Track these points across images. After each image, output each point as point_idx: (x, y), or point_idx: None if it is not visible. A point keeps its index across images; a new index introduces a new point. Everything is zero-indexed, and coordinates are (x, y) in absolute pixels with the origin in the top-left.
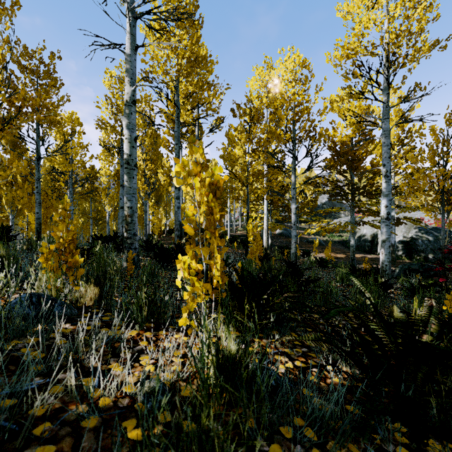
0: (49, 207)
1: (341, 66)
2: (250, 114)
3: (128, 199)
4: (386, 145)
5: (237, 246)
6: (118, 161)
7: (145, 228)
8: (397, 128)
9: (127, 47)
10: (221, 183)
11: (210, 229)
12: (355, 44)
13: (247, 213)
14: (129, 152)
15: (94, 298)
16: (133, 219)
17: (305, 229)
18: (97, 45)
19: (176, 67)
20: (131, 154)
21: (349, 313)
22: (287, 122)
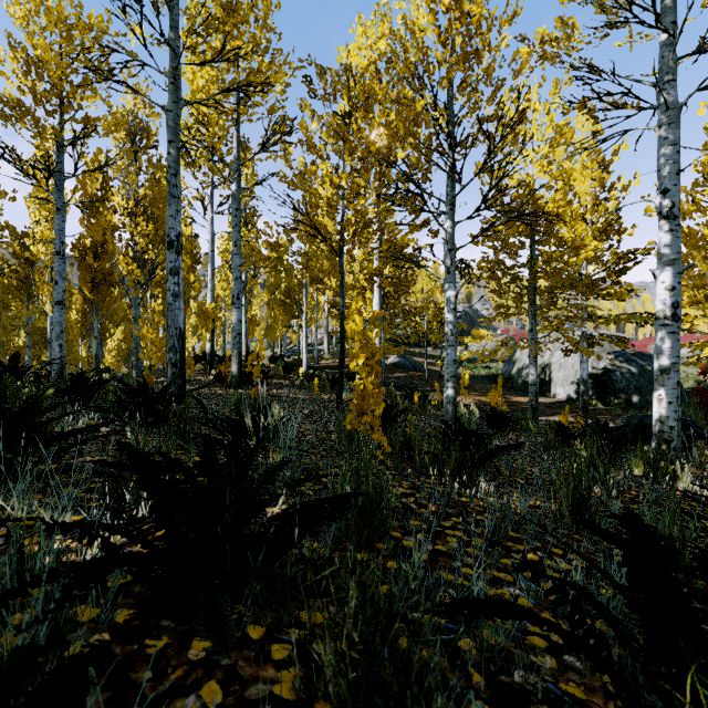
0: None
1: None
2: (347, 97)
3: None
4: (672, 144)
5: (320, 387)
6: (82, 219)
7: (134, 352)
8: (594, 183)
9: None
10: None
11: None
12: None
13: (341, 314)
14: None
15: None
16: None
17: (433, 356)
18: None
19: None
20: None
21: None
22: (440, 83)
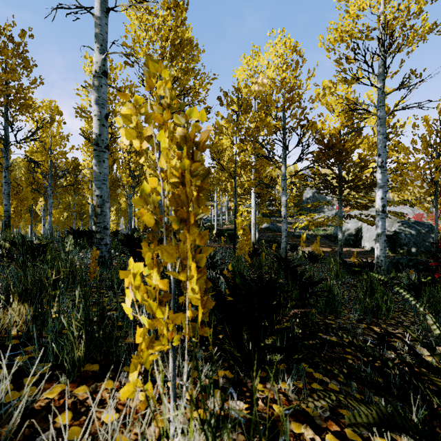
0: (23, 200)
1: (334, 49)
2: (238, 103)
3: (98, 186)
4: (382, 134)
5: (224, 241)
6: None
7: (129, 222)
8: None
9: (96, 8)
10: (202, 137)
11: (178, 214)
12: (350, 26)
13: (235, 206)
14: (98, 132)
15: (19, 320)
16: (104, 210)
17: (290, 223)
18: (62, 8)
19: (160, 50)
20: (100, 133)
21: (360, 323)
22: (278, 109)
